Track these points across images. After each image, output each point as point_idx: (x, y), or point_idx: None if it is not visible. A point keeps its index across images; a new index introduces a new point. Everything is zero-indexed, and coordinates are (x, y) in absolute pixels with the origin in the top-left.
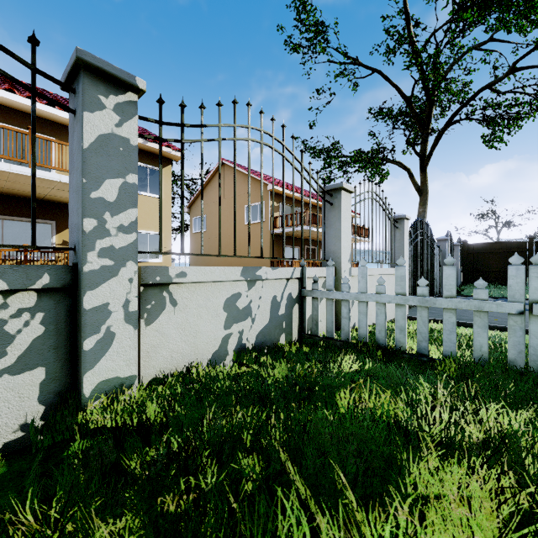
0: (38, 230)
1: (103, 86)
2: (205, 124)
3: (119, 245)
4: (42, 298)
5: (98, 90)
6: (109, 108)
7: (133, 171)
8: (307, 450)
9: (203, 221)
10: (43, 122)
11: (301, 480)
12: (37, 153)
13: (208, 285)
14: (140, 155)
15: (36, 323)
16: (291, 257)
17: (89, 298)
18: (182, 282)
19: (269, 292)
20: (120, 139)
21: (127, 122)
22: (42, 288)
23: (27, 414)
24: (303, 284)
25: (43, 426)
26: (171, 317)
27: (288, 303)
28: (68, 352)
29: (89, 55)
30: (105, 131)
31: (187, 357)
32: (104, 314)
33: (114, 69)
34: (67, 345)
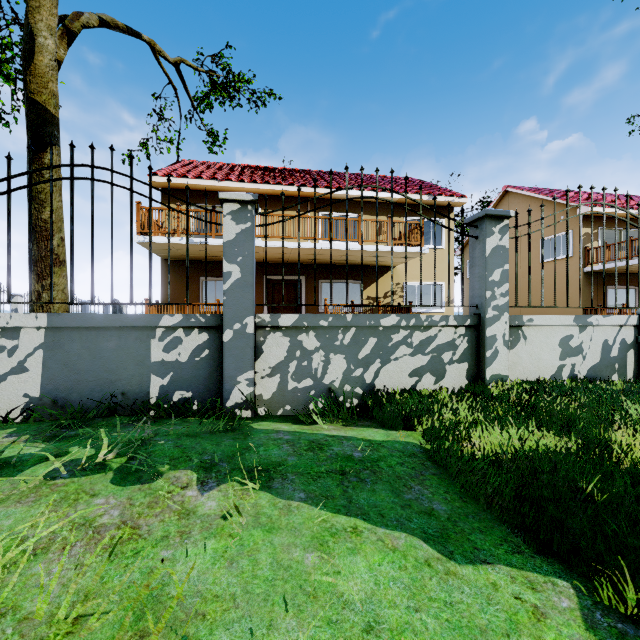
0: (352, 289)
1: (494, 222)
2: (544, 217)
3: (500, 304)
4: (466, 330)
5: (492, 225)
6: (496, 233)
7: (506, 263)
8: (639, 404)
9: (542, 284)
10: (355, 204)
11: (635, 399)
12: (351, 229)
13: (547, 328)
14: (424, 211)
15: (465, 341)
16: (619, 302)
17: (488, 331)
18: (530, 325)
19: (599, 336)
20: (501, 247)
21: (504, 236)
22: (466, 326)
23: (462, 382)
24: (639, 331)
25: (467, 390)
26: (523, 347)
27: (621, 348)
28: (475, 358)
29: (489, 210)
30: (494, 245)
31: (533, 374)
32: (494, 340)
33: (500, 212)
34: (475, 354)
